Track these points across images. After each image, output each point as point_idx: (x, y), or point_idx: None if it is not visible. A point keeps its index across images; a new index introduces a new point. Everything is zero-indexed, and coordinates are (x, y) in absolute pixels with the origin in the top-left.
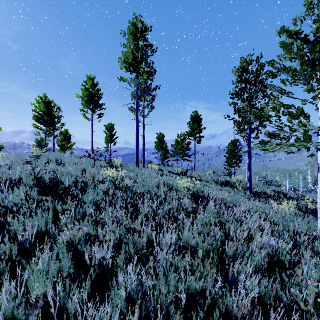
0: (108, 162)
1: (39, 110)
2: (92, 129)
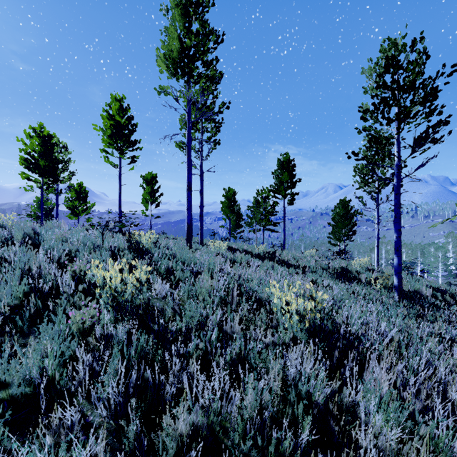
0: (128, 241)
1: (31, 149)
2: (119, 182)
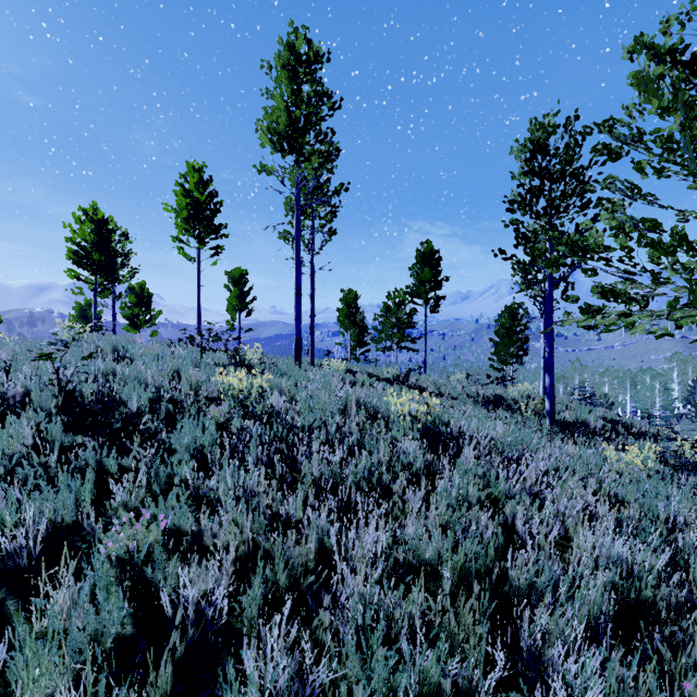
0: (231, 355)
1: (82, 238)
2: (198, 282)
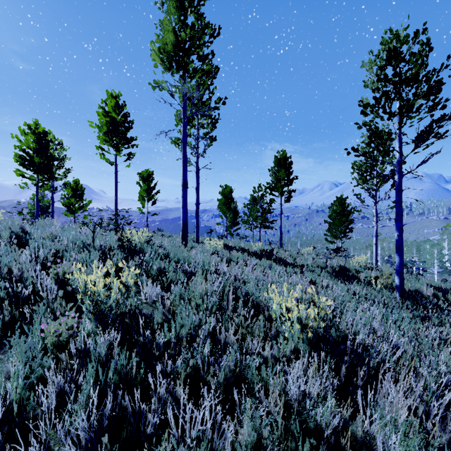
0: (119, 239)
1: (26, 146)
2: (115, 179)
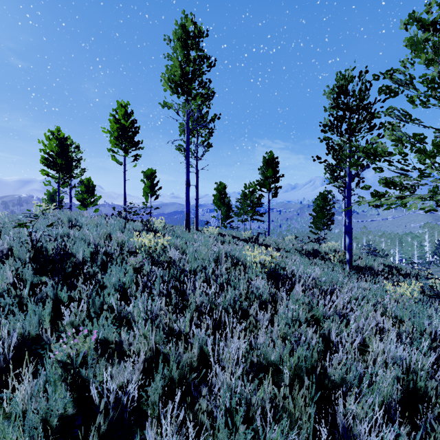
0: (145, 224)
1: (50, 150)
2: (124, 177)
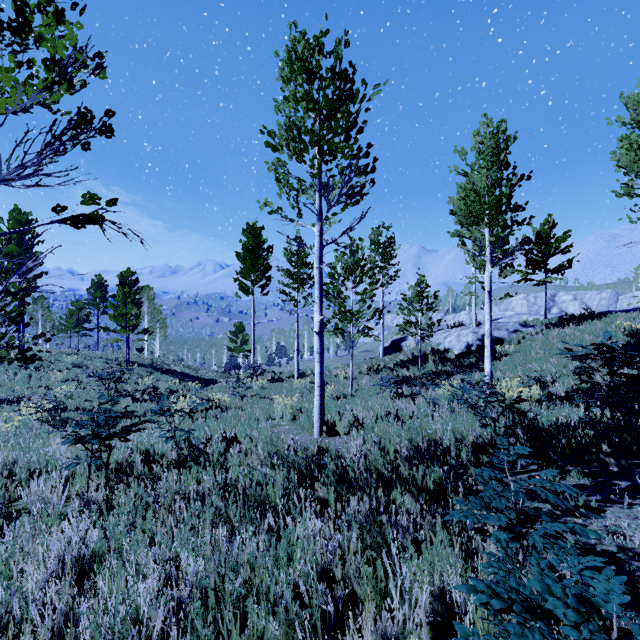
0: None
1: None
2: None
